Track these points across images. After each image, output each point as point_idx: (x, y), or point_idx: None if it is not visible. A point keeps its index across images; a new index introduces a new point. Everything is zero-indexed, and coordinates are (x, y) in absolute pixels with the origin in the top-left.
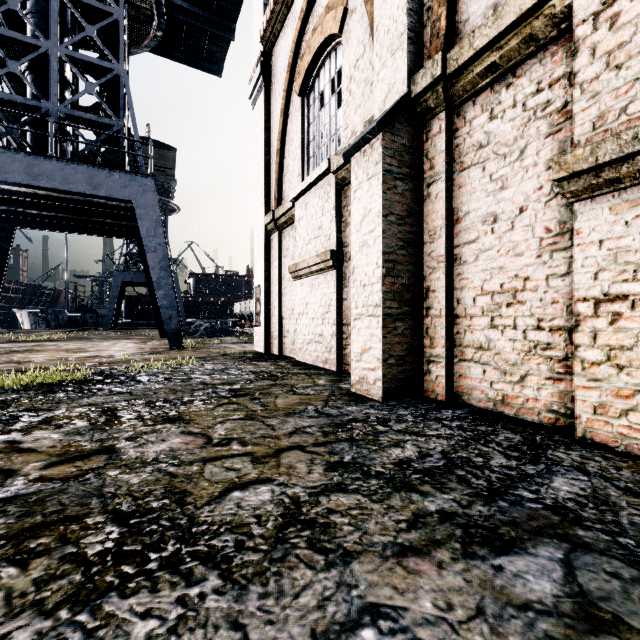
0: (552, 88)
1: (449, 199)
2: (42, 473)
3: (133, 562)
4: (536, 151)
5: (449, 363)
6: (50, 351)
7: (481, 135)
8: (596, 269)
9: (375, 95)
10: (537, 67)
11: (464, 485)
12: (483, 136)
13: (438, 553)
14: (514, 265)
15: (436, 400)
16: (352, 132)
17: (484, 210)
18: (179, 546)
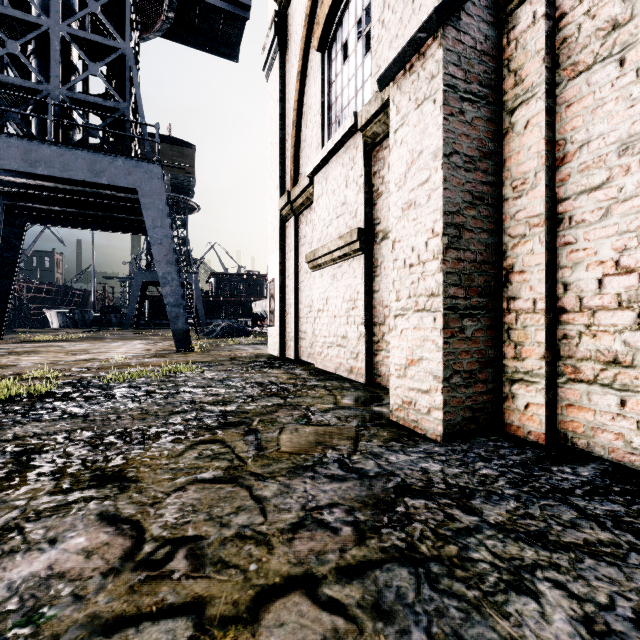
0: None
1: (550, 126)
2: None
3: None
4: None
5: (550, 384)
6: (50, 353)
7: (616, 7)
8: None
9: None
10: None
11: None
12: (621, 7)
13: None
14: None
15: (528, 442)
16: None
17: (623, 131)
18: None
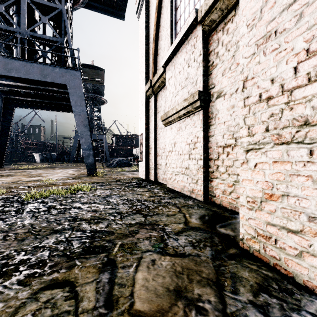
0: None
1: None
2: None
3: None
4: None
5: None
6: (19, 176)
7: None
8: None
9: None
10: None
11: None
12: None
13: None
14: None
15: None
16: None
17: None
18: None
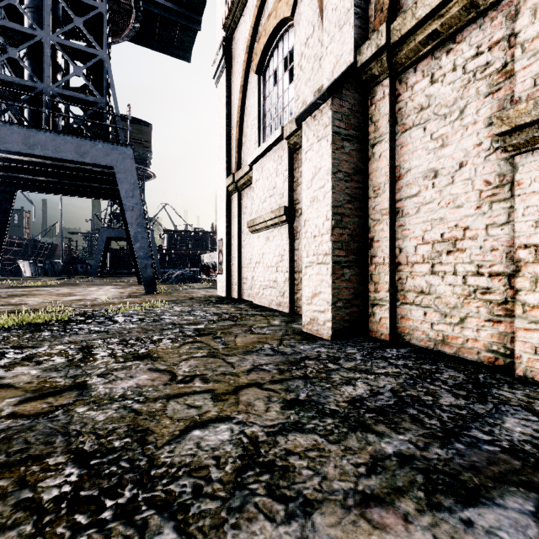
0: (492, 51)
1: (392, 158)
2: (15, 409)
3: (87, 510)
4: (476, 110)
5: (392, 306)
6: (44, 295)
7: (422, 98)
8: (537, 217)
9: (324, 67)
10: (477, 32)
11: (418, 425)
12: (424, 99)
13: (402, 503)
14: (454, 216)
15: (380, 339)
16: (303, 102)
17: (425, 166)
18: (136, 491)
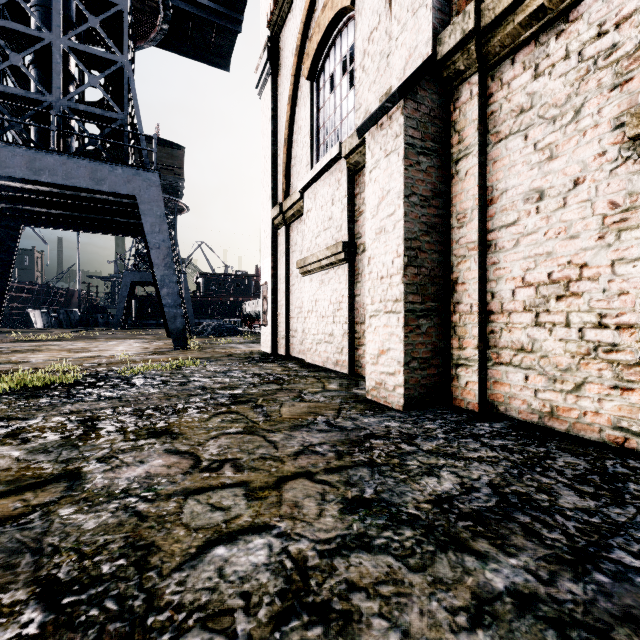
0: (620, 28)
1: (482, 176)
2: None
3: None
4: (597, 109)
5: (482, 367)
6: (52, 351)
7: (522, 97)
8: None
9: (393, 63)
10: (599, 5)
11: (534, 541)
12: (525, 98)
13: None
14: (567, 250)
15: (466, 410)
16: (366, 112)
17: (526, 186)
18: None
